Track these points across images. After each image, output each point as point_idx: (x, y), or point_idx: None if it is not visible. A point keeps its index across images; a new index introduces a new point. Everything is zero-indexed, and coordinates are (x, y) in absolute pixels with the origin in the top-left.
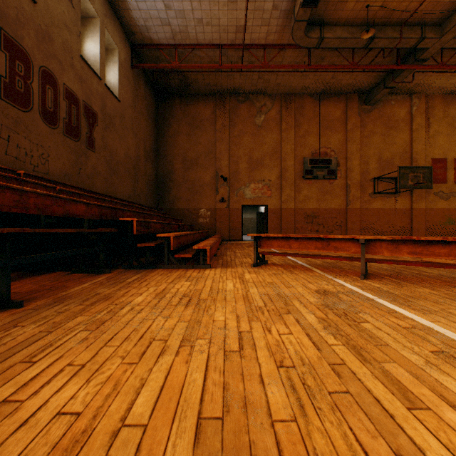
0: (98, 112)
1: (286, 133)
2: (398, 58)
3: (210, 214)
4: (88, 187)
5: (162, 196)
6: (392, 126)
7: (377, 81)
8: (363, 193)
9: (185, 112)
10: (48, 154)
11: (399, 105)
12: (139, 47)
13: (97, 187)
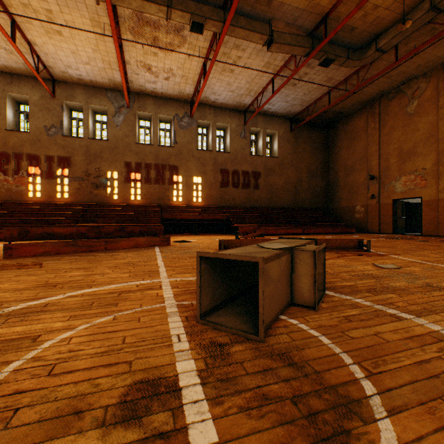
0: (261, 171)
1: None
2: None
3: (363, 209)
4: (254, 205)
5: (331, 198)
6: None
7: None
8: None
9: (345, 130)
10: (235, 197)
11: None
12: (293, 118)
13: (260, 204)
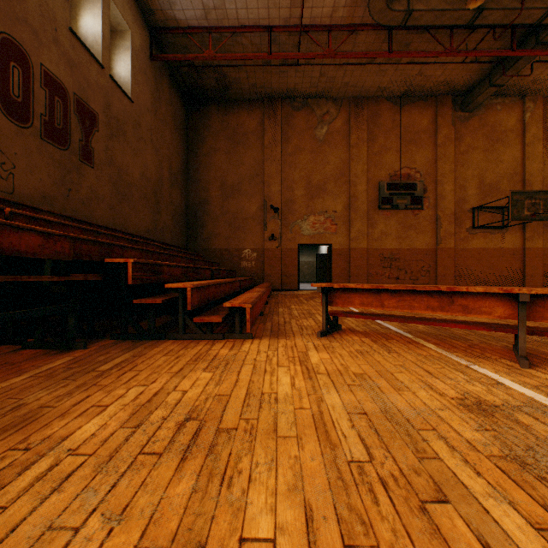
0: (99, 112)
1: (356, 149)
2: (514, 40)
3: (256, 255)
4: (83, 217)
5: (193, 232)
6: (498, 139)
7: (480, 78)
8: (458, 228)
9: (224, 123)
10: (12, 164)
11: (507, 110)
12: (160, 32)
13: (98, 217)
